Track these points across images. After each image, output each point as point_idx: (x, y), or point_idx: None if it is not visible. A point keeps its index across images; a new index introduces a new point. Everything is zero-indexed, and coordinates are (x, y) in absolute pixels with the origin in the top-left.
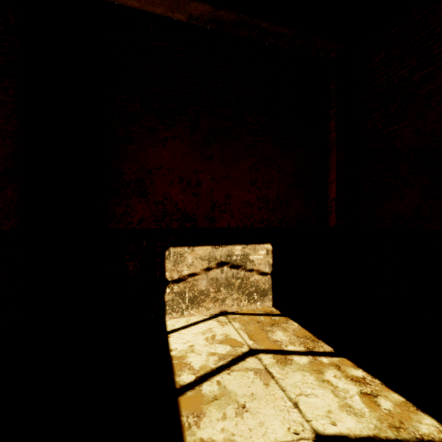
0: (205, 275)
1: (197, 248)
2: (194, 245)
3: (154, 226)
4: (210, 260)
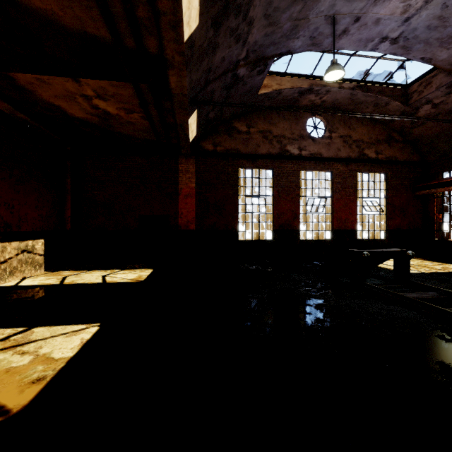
0: (16, 258)
1: (13, 243)
2: (11, 241)
3: None
4: (18, 249)
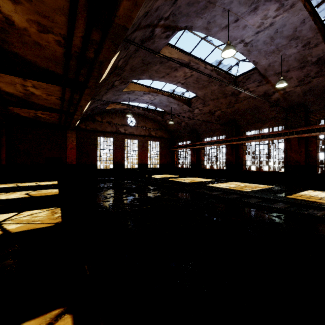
0: None
1: None
2: None
3: None
4: None
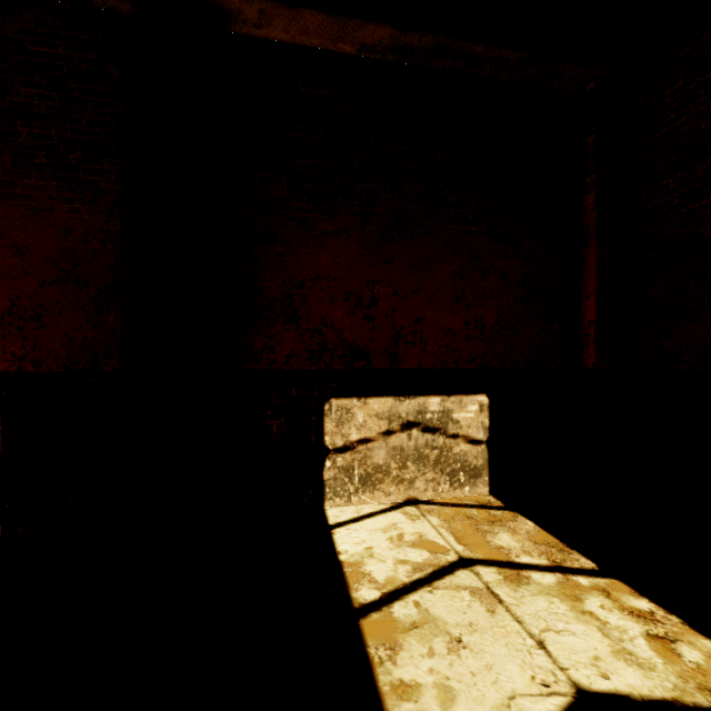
0: (383, 442)
1: (372, 400)
2: (367, 396)
3: (308, 366)
4: (391, 419)
